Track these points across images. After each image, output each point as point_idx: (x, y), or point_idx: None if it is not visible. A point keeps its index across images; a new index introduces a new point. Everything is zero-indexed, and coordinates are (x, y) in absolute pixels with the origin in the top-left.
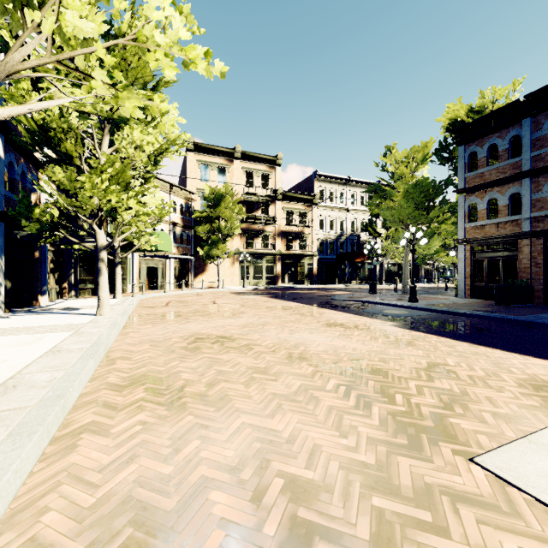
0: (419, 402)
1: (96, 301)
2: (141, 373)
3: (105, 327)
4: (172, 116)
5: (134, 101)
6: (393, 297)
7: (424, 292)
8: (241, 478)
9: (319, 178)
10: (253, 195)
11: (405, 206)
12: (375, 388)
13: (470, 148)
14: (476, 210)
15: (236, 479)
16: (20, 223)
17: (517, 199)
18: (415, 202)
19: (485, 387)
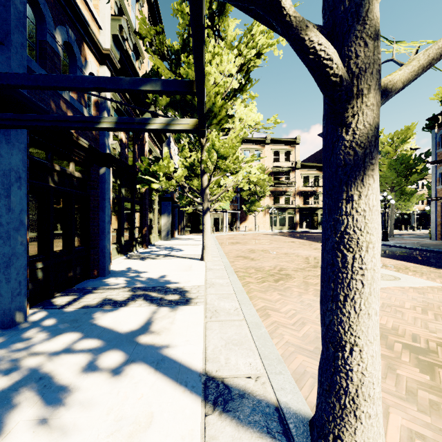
0: None
1: (196, 236)
2: (239, 255)
3: (215, 245)
4: None
5: (247, 186)
6: None
7: (412, 236)
8: (271, 267)
9: None
10: (278, 167)
11: (389, 175)
12: (315, 262)
13: (440, 131)
14: None
15: (270, 267)
16: (177, 201)
17: None
18: (397, 171)
19: None
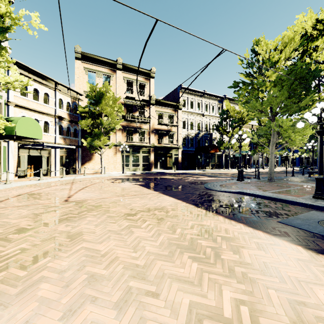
0: None
1: None
2: None
3: None
4: None
5: None
6: (270, 186)
7: (280, 178)
8: None
9: (183, 90)
10: (132, 99)
11: (277, 94)
12: None
13: None
14: None
15: None
16: None
17: None
18: (287, 90)
19: None
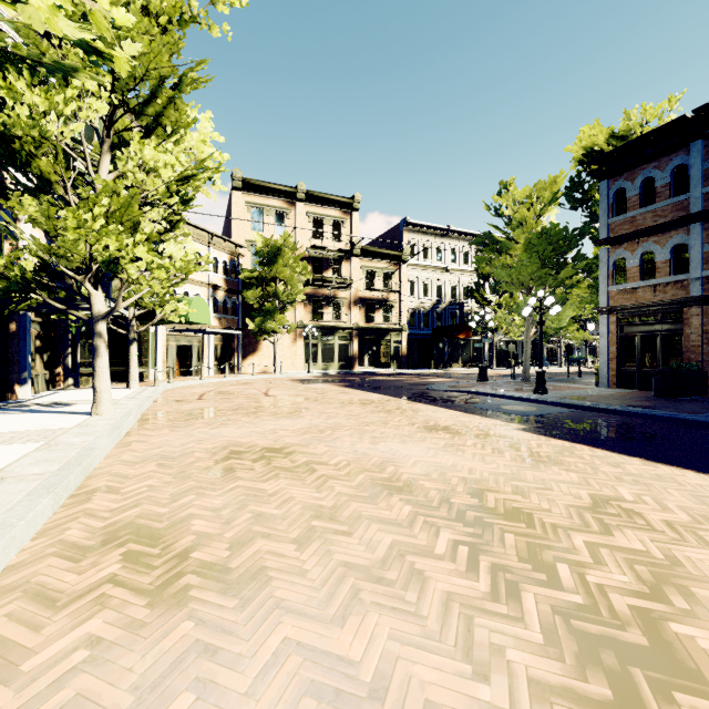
0: (601, 581)
1: None
2: (127, 520)
3: (96, 434)
4: (204, 130)
5: None
6: (511, 386)
7: (550, 379)
8: None
9: (410, 228)
10: (321, 250)
11: (527, 263)
12: (518, 549)
13: (616, 183)
14: (624, 267)
15: None
16: None
17: (682, 253)
18: (541, 257)
19: (701, 546)
